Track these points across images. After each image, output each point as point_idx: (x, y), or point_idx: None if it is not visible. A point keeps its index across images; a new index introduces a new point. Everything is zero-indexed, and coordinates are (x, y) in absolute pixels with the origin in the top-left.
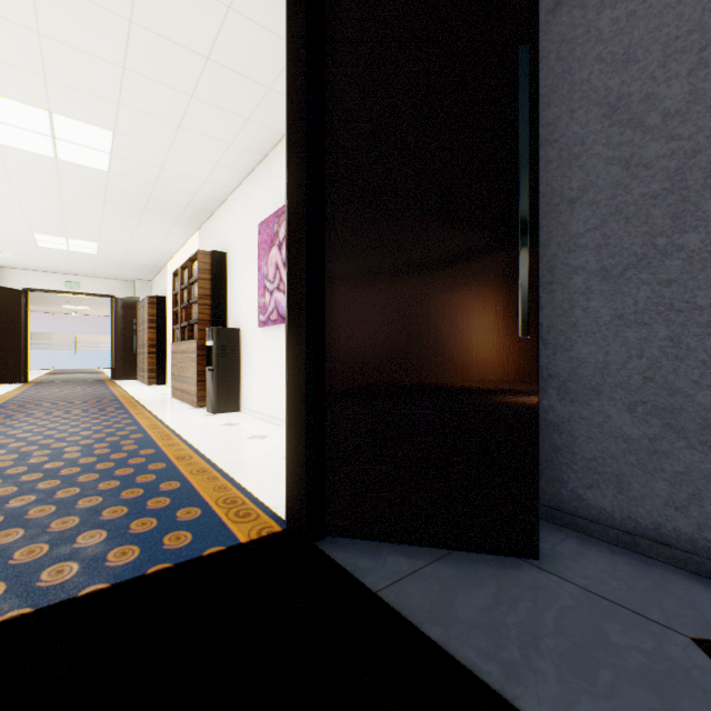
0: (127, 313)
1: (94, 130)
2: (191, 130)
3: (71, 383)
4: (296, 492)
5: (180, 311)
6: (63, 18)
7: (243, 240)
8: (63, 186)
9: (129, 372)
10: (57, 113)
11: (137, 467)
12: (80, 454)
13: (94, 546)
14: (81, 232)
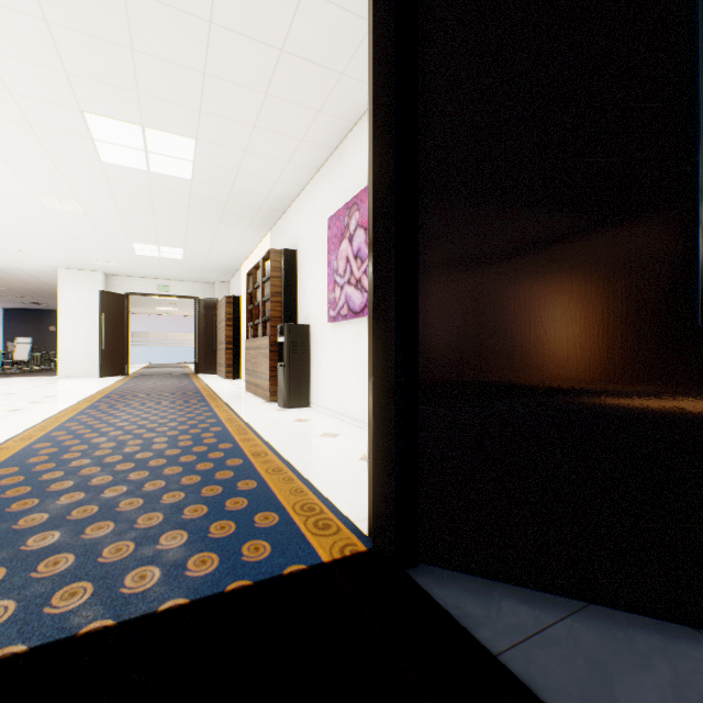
0: (207, 313)
1: (180, 140)
2: (265, 129)
3: (162, 376)
4: (382, 508)
5: (254, 309)
6: (152, 30)
7: (313, 236)
8: (155, 197)
9: (209, 367)
10: (148, 127)
11: (216, 461)
12: (166, 446)
13: (176, 549)
14: (170, 240)
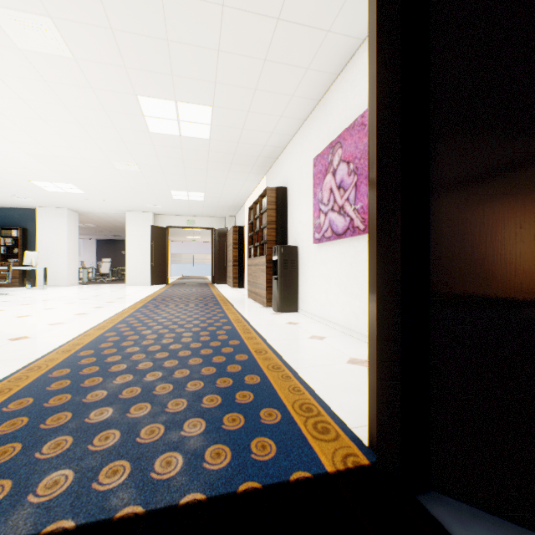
0: (220, 239)
1: (201, 108)
2: (263, 91)
3: (190, 285)
4: (387, 426)
5: (254, 235)
6: (181, 21)
7: (300, 175)
8: (184, 155)
9: (222, 279)
10: (179, 102)
11: (227, 356)
12: (191, 339)
13: (195, 437)
14: (195, 186)
